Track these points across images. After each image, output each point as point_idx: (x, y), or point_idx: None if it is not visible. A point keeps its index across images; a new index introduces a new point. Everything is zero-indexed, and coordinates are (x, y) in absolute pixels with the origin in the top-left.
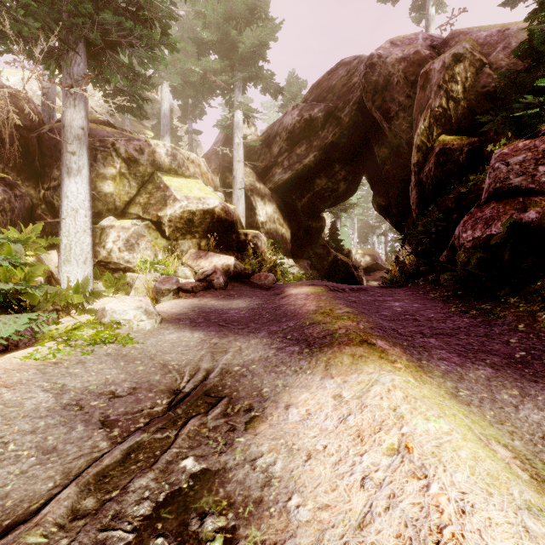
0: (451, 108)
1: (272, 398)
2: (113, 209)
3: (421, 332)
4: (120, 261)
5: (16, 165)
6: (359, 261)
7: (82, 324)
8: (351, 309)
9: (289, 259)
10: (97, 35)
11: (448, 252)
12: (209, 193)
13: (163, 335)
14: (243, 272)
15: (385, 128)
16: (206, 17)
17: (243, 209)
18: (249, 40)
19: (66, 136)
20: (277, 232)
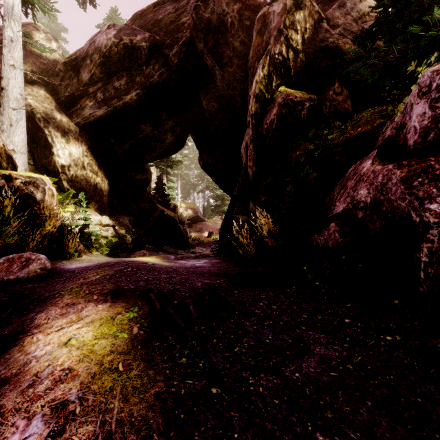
0: (291, 59)
1: None
2: None
3: None
4: None
5: None
6: (183, 213)
7: None
8: None
9: (103, 216)
10: None
11: (342, 227)
12: None
13: None
14: None
15: (217, 76)
16: None
17: (22, 142)
18: None
19: None
20: (87, 180)
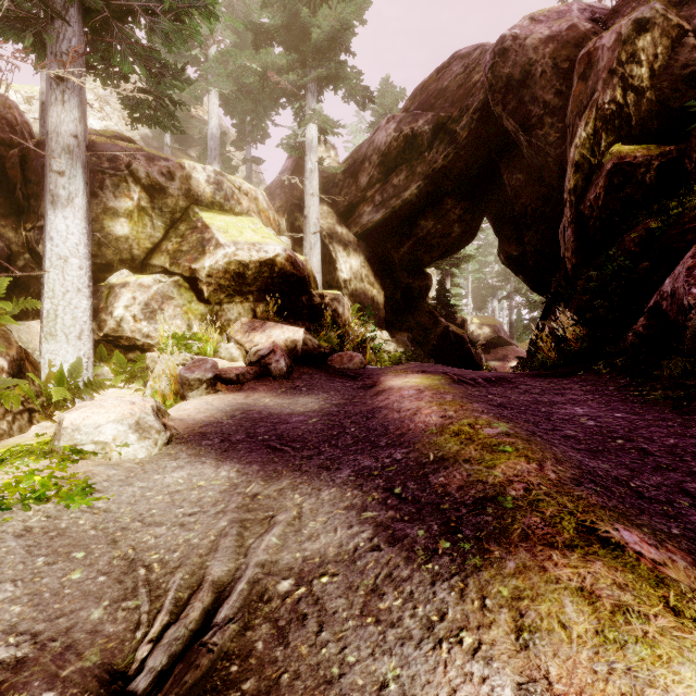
0: (630, 103)
1: None
2: (129, 259)
3: (681, 489)
4: (135, 335)
5: None
6: (475, 333)
7: (14, 452)
8: (508, 425)
9: (383, 331)
10: None
11: (648, 320)
12: (268, 237)
13: (161, 474)
14: (316, 352)
15: (522, 142)
16: None
17: (318, 262)
18: (326, 21)
19: (50, 147)
20: (365, 293)
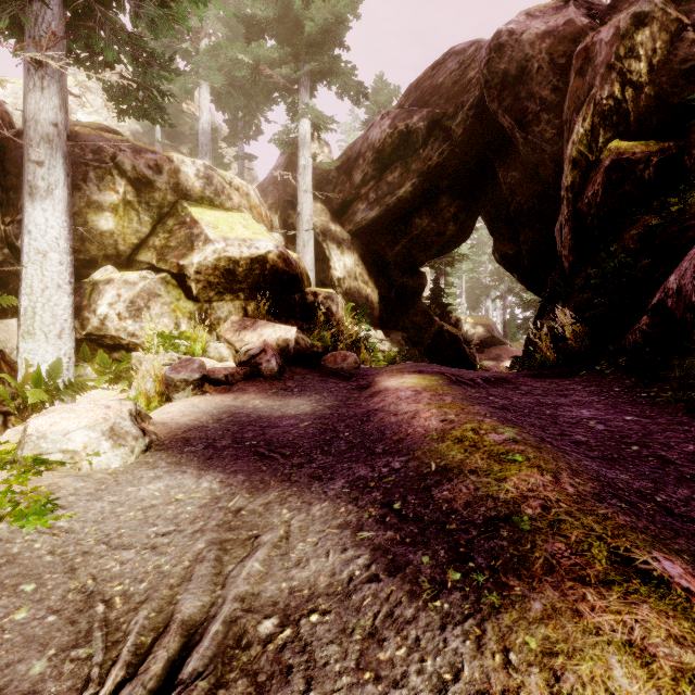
0: (629, 99)
1: None
2: (114, 255)
3: None
4: (120, 334)
5: None
6: (469, 332)
7: None
8: (514, 430)
9: (378, 330)
10: None
11: (652, 318)
12: (259, 233)
13: (136, 486)
14: (309, 351)
15: (517, 139)
16: None
17: (311, 260)
18: (319, 14)
19: (28, 136)
20: (359, 292)
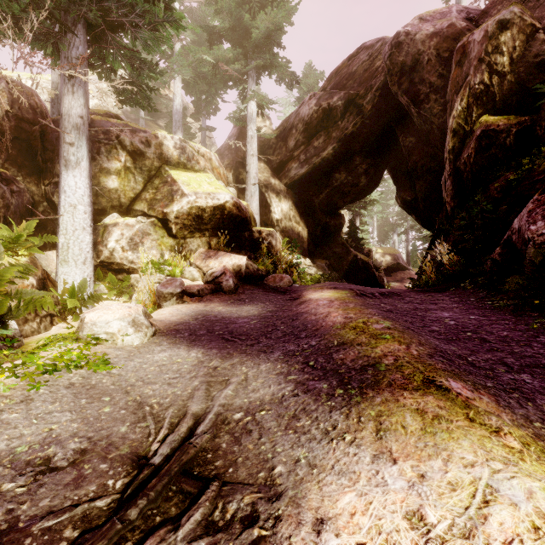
0: (495, 84)
1: (291, 494)
2: (118, 205)
3: (502, 362)
4: (123, 262)
5: (17, 160)
6: (379, 260)
7: (54, 338)
8: (391, 323)
9: (306, 259)
10: (95, 13)
11: (502, 249)
12: (219, 188)
13: (151, 354)
14: (255, 274)
15: (413, 113)
16: (218, 3)
17: (256, 206)
18: (263, 24)
19: (64, 126)
20: (293, 230)
